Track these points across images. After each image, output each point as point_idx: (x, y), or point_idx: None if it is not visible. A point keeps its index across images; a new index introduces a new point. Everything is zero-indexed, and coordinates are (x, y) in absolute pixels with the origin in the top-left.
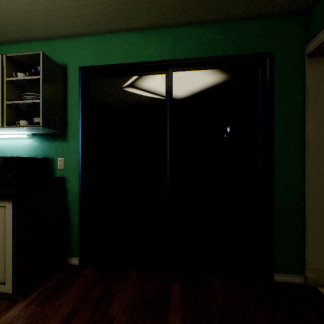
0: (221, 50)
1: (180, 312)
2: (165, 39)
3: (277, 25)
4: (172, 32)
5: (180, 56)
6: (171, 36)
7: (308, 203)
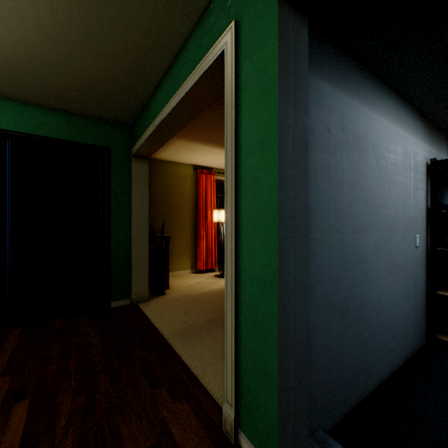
0: (68, 136)
1: (18, 340)
2: (6, 110)
3: (113, 129)
4: (16, 106)
5: (25, 130)
6: (15, 109)
7: (134, 251)
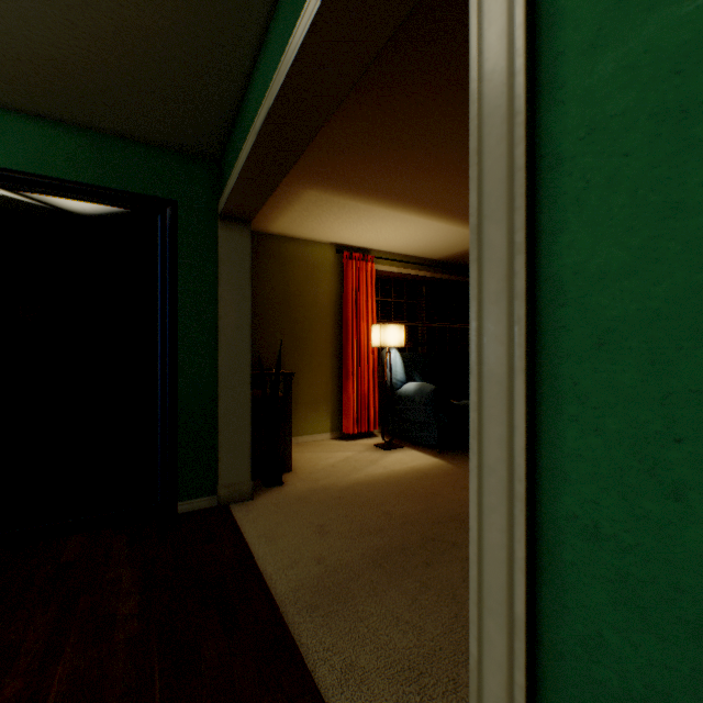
0: (94, 176)
1: None
2: None
3: (183, 165)
4: None
5: (7, 163)
6: None
7: (222, 402)
